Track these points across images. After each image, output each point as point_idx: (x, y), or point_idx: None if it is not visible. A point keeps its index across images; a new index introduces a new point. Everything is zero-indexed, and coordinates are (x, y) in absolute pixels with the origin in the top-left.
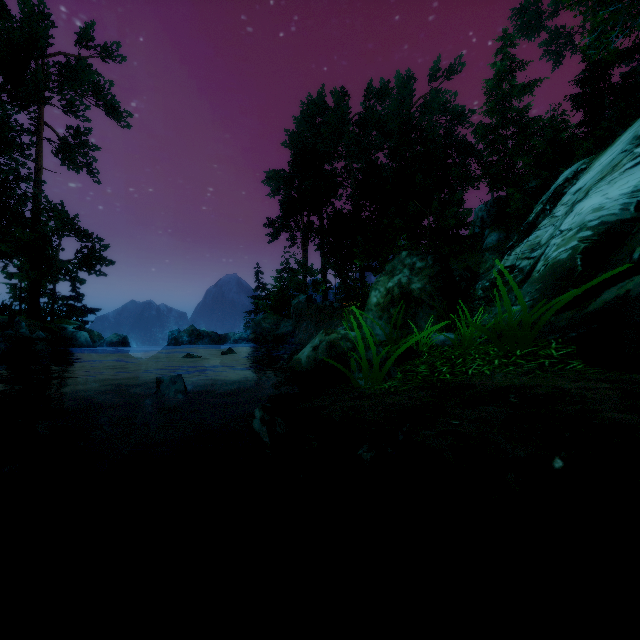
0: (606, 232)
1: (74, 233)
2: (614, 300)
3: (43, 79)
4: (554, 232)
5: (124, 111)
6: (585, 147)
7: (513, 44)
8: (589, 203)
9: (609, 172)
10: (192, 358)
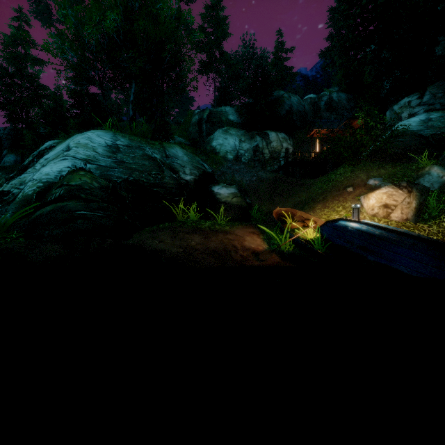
0: (48, 186)
1: None
2: (39, 215)
3: None
4: (31, 178)
5: None
6: (72, 123)
7: (28, 23)
8: (46, 170)
9: (56, 158)
10: None
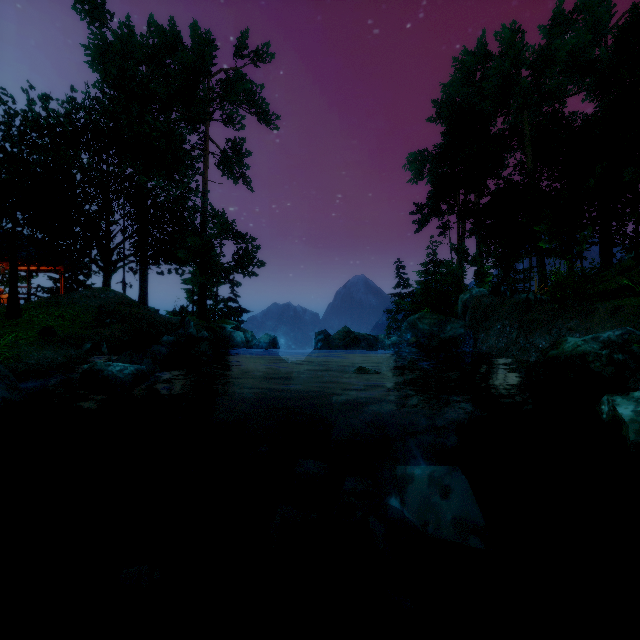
0: None
1: (232, 237)
2: None
3: (208, 98)
4: None
5: (273, 113)
6: None
7: None
8: None
9: None
10: (367, 374)
